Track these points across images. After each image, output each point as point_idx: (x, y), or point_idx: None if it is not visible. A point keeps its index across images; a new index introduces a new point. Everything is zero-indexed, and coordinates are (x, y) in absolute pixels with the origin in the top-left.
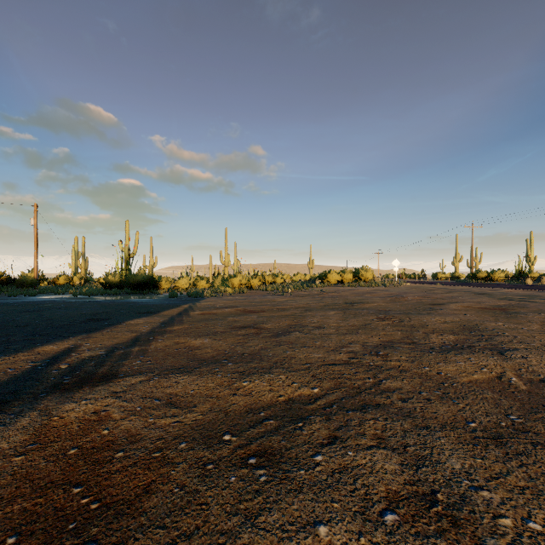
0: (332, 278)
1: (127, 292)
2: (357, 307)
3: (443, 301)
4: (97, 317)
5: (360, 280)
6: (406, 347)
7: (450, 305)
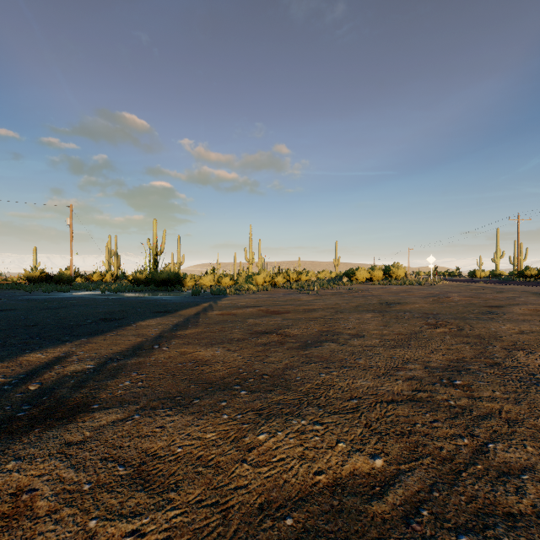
0: (360, 276)
1: (153, 289)
2: (396, 309)
3: (499, 303)
4: (111, 316)
5: (391, 278)
6: (491, 373)
7: (512, 308)
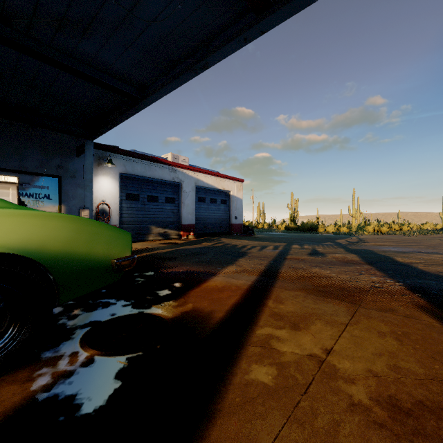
0: None
1: (302, 232)
2: None
3: None
4: (328, 237)
5: None
6: None
7: None
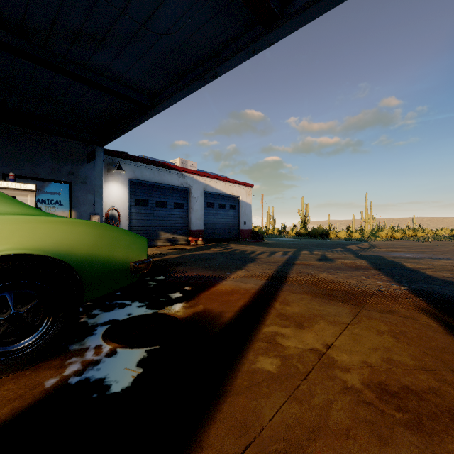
0: None
1: (313, 238)
2: None
3: None
4: (339, 243)
5: None
6: None
7: None
